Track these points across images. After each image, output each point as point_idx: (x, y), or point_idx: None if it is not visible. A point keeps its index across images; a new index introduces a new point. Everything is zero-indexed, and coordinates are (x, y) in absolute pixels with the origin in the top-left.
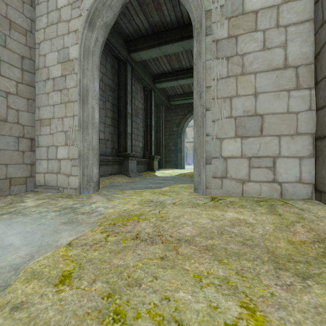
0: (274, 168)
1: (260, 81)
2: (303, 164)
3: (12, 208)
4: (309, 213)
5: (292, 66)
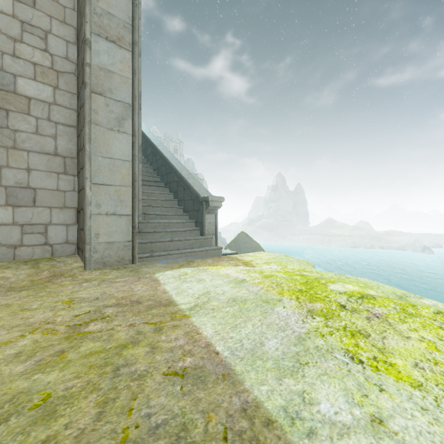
0: (46, 234)
1: (33, 160)
2: (70, 229)
3: None
4: (62, 263)
5: (61, 156)
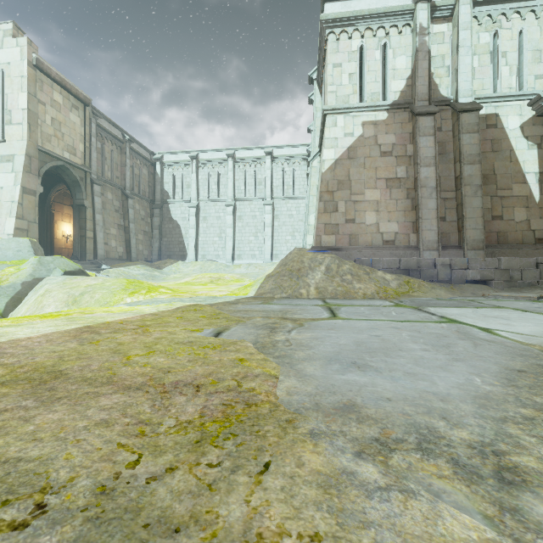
0: None
1: None
2: None
3: None
4: None
5: None
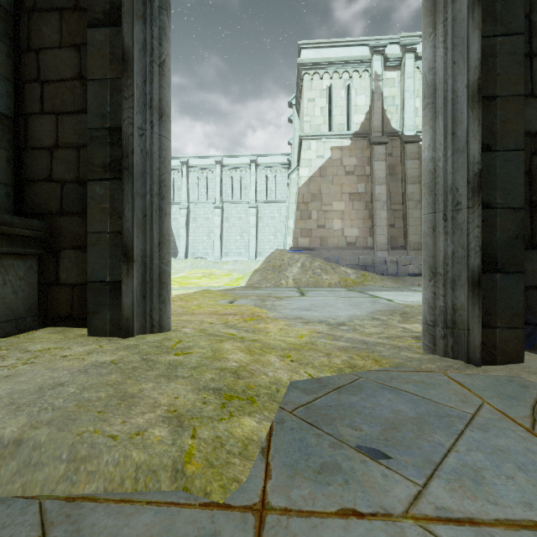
0: None
1: None
2: None
3: (400, 321)
4: None
5: None
